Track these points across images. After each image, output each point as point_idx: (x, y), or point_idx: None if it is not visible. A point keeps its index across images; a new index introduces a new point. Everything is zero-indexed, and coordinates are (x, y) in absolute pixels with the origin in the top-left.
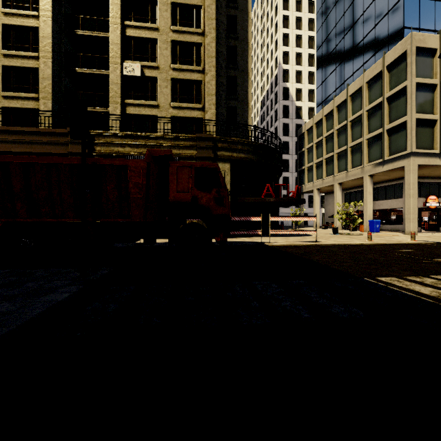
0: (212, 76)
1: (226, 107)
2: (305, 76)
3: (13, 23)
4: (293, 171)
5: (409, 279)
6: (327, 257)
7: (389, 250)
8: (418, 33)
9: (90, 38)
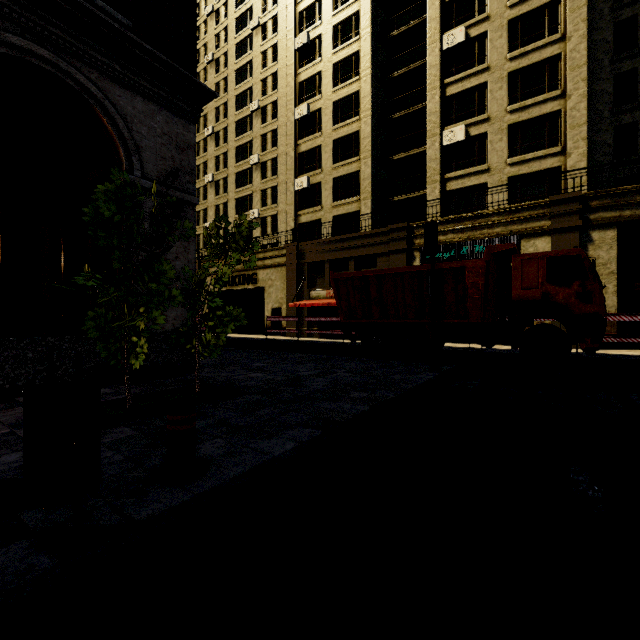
0: (580, 97)
1: (611, 128)
2: None
3: (340, 136)
4: None
5: None
6: None
7: None
8: None
9: (405, 117)
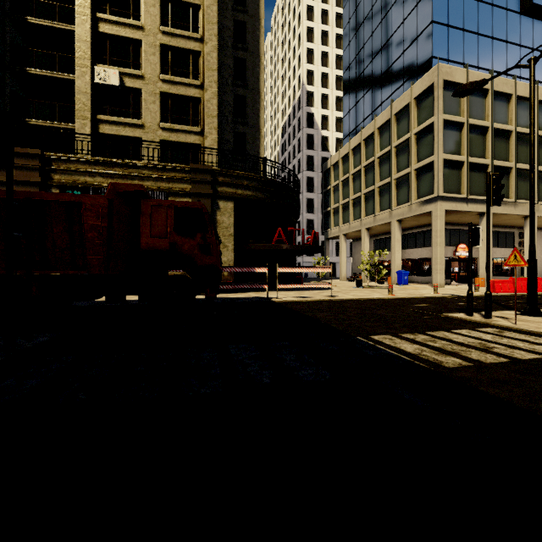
0: (213, 94)
1: (233, 132)
2: (332, 101)
3: None
4: (318, 212)
5: (403, 336)
6: (333, 314)
7: (405, 305)
8: (445, 65)
9: (48, 29)
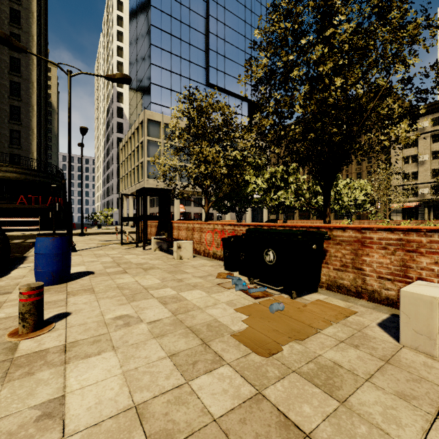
0: None
1: (9, 129)
2: None
3: None
4: None
5: None
6: None
7: None
8: (149, 111)
9: None
